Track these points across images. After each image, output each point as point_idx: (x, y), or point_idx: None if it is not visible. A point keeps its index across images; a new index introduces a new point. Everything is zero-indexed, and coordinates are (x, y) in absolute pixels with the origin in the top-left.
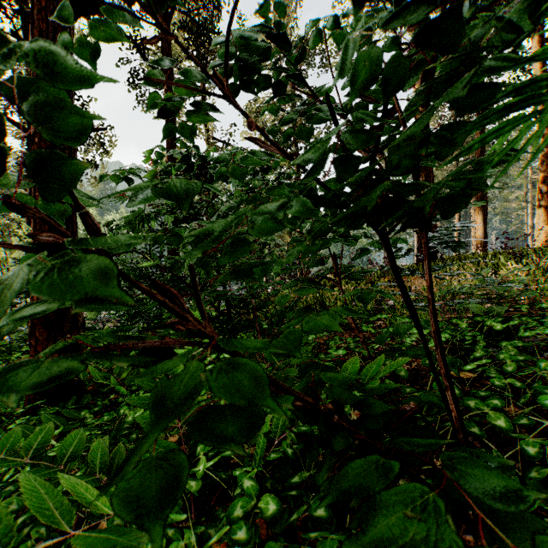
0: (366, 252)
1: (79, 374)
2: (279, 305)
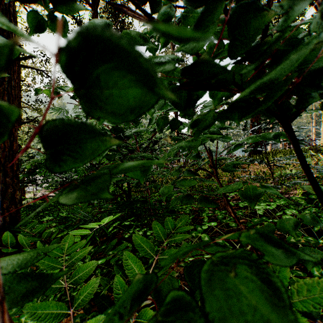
0: (242, 146)
1: (7, 243)
2: (166, 194)
